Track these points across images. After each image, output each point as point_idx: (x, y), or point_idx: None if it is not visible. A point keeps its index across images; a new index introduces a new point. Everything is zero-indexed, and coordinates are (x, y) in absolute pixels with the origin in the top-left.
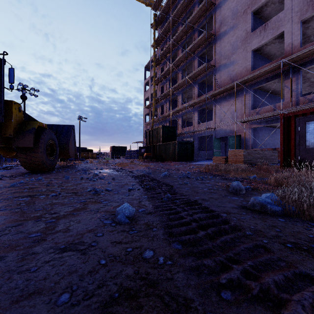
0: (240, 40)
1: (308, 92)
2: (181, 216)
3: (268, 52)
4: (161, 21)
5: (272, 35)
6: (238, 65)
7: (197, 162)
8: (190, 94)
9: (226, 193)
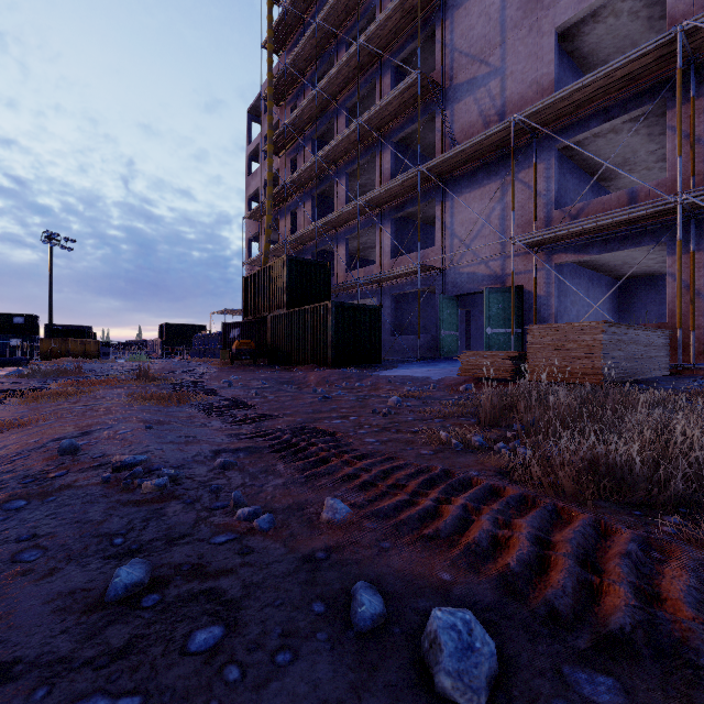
0: (520, 3)
1: None
2: None
3: (591, 51)
4: None
5: None
6: (512, 78)
7: (395, 370)
8: (368, 181)
9: None
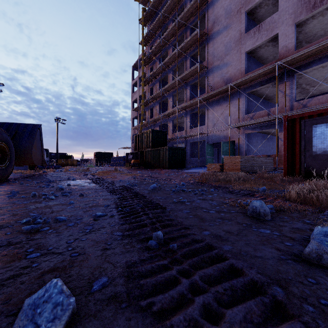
0: (234, 41)
1: (299, 99)
2: (192, 320)
3: (261, 56)
4: (150, 17)
5: (266, 37)
6: (231, 67)
7: (189, 170)
8: (181, 97)
9: (245, 220)
